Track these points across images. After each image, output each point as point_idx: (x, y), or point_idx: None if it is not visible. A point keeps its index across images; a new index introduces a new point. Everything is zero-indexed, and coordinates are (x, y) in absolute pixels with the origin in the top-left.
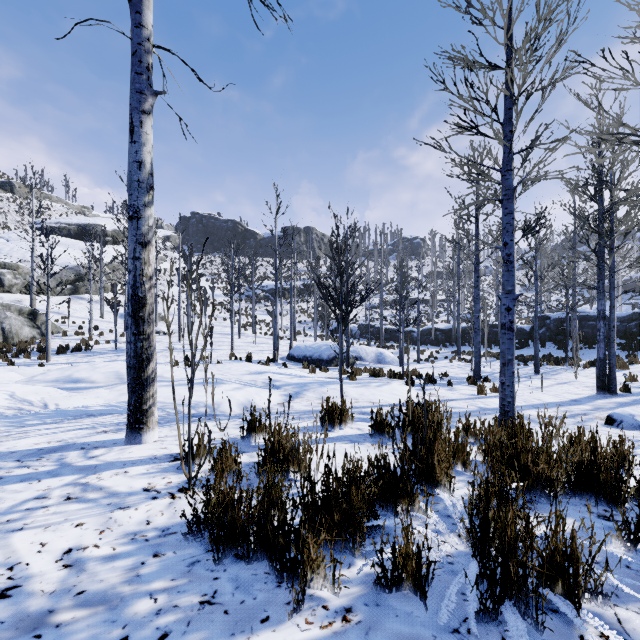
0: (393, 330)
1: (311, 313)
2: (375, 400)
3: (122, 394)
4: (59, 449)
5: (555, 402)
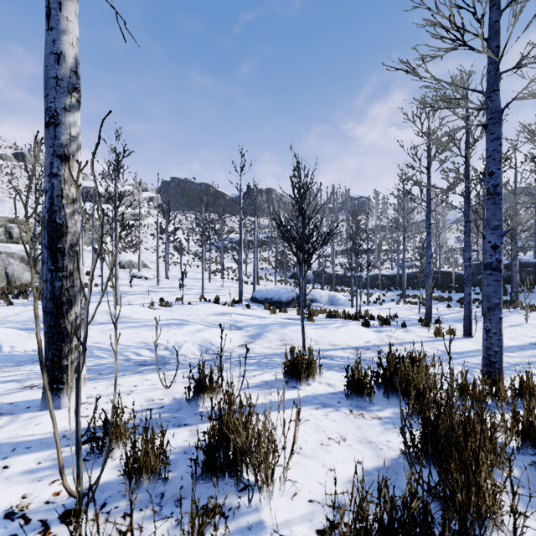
0: (343, 276)
1: (271, 261)
2: (335, 342)
3: None
4: None
5: (515, 345)
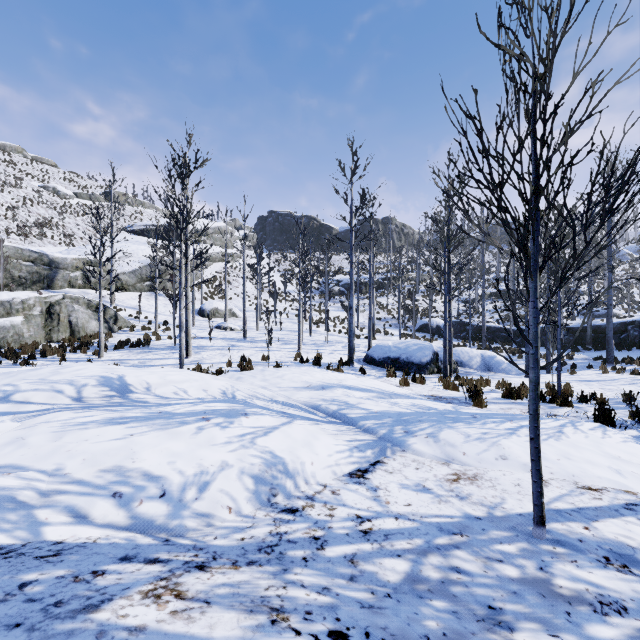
0: (496, 328)
1: (391, 309)
2: (586, 478)
3: (15, 440)
4: None
5: None
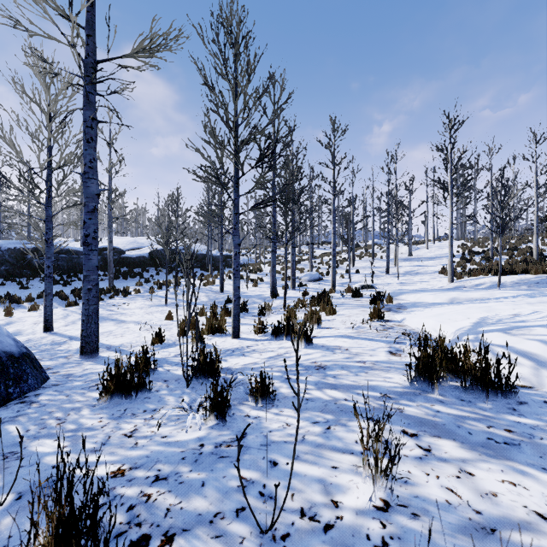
0: None
1: None
2: None
3: None
4: None
5: None
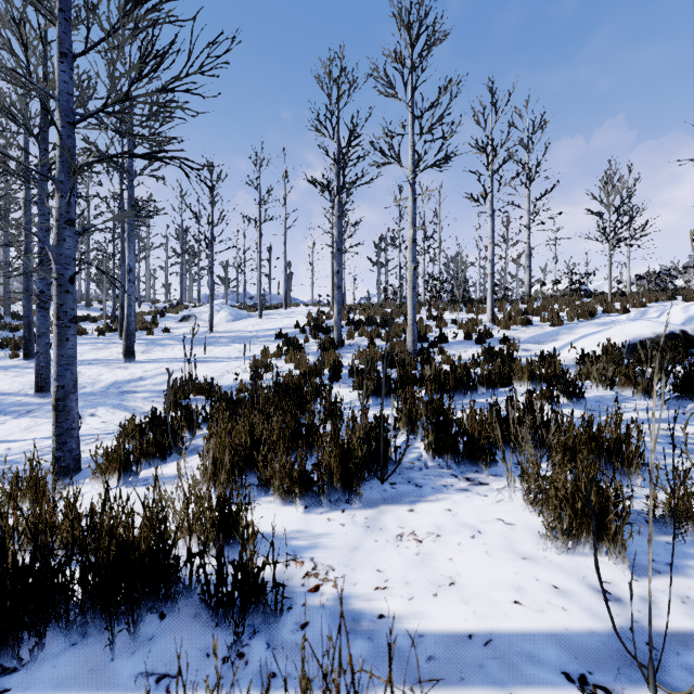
0: None
1: None
2: None
3: None
4: None
5: None
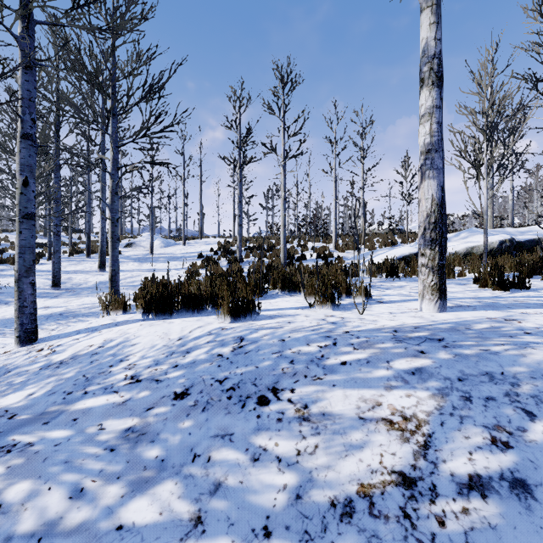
0: None
1: None
2: None
3: None
4: (490, 306)
5: None
